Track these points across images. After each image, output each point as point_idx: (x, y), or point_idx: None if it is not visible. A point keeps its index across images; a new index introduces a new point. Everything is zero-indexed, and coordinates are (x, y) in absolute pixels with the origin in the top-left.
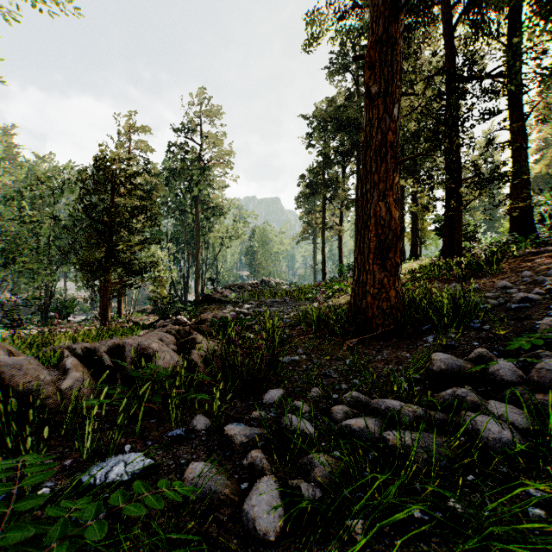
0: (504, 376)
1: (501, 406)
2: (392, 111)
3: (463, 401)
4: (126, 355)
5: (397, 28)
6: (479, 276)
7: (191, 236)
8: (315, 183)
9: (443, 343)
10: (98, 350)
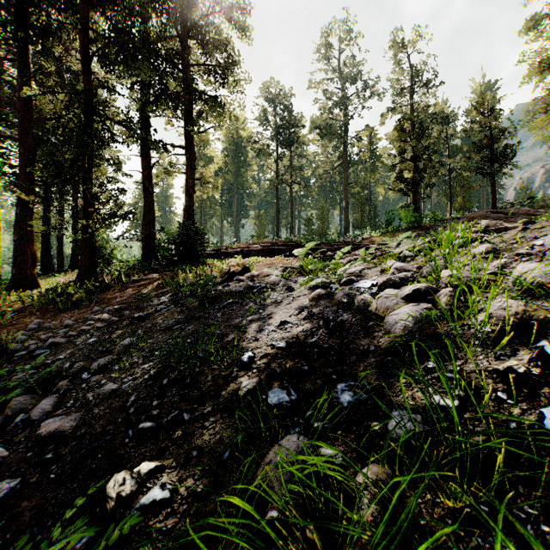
0: None
1: None
2: None
3: None
4: None
5: None
6: (76, 307)
7: None
8: None
9: None
10: None
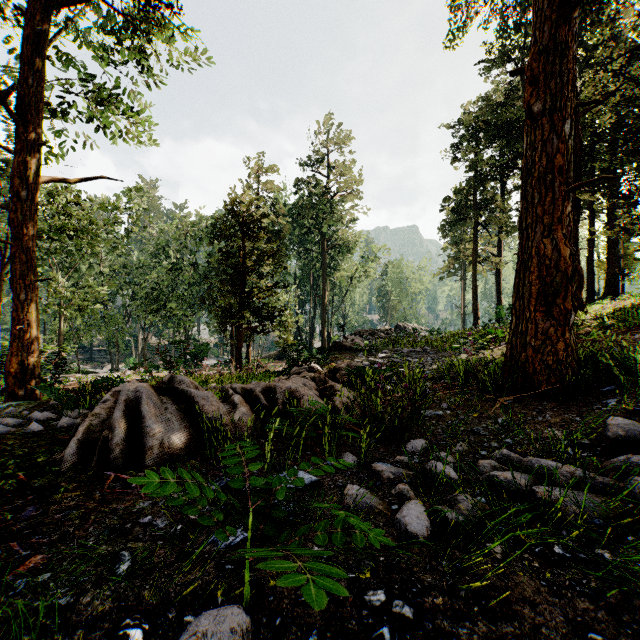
0: None
1: None
2: (560, 129)
3: (638, 469)
4: (277, 397)
5: (568, 28)
6: None
7: (316, 277)
8: (463, 206)
9: (629, 408)
10: (254, 391)
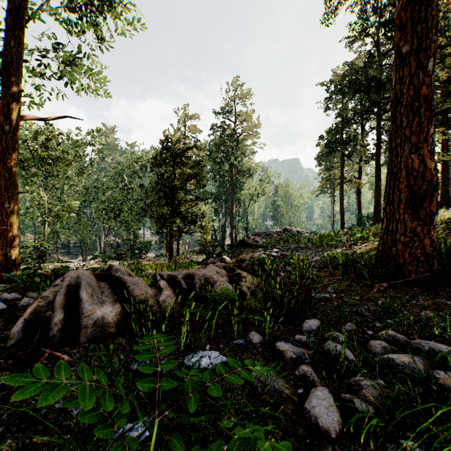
0: None
1: None
2: (425, 65)
3: None
4: (195, 282)
5: None
6: None
7: (227, 194)
8: (333, 142)
9: None
10: (177, 277)
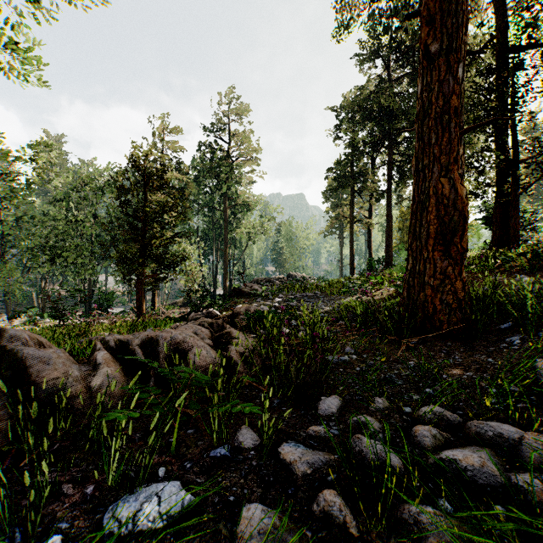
0: None
1: None
2: (456, 71)
3: None
4: (159, 350)
5: None
6: None
7: (219, 232)
8: (342, 176)
9: (537, 346)
10: (131, 343)
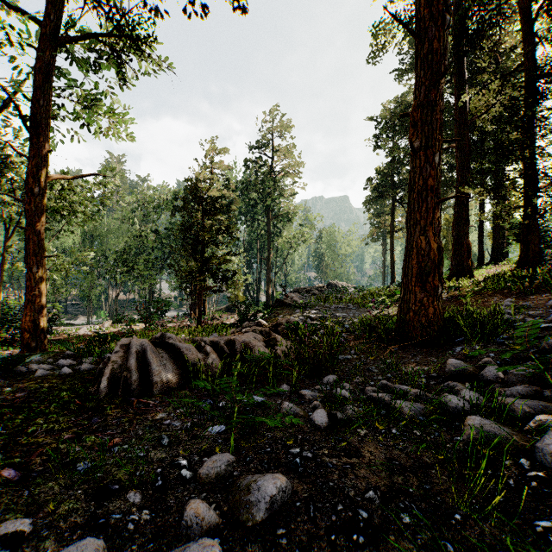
0: (488, 377)
1: (468, 392)
2: (432, 161)
3: (453, 390)
4: (236, 347)
5: (436, 91)
6: (542, 291)
7: (262, 242)
8: (383, 185)
9: (467, 353)
10: (219, 343)
